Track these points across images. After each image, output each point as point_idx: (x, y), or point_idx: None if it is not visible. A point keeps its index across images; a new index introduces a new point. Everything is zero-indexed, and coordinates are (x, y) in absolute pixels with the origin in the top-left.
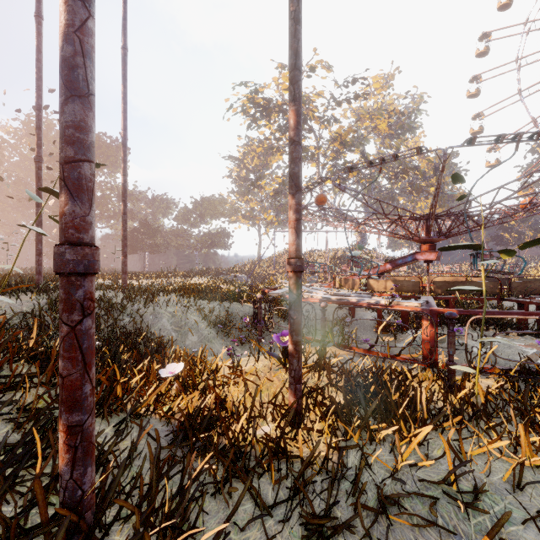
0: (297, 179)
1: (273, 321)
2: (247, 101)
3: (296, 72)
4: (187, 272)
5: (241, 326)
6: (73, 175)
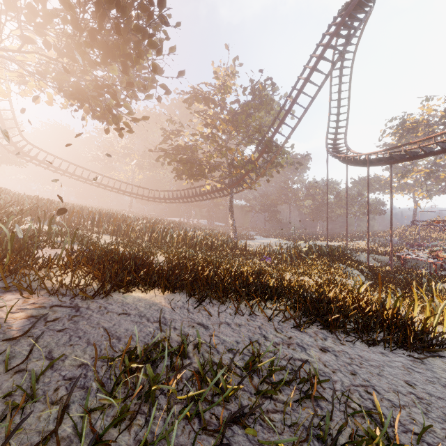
0: (391, 240)
1: (394, 261)
2: (396, 130)
3: (391, 226)
4: (354, 237)
5: (385, 262)
6: (368, 247)
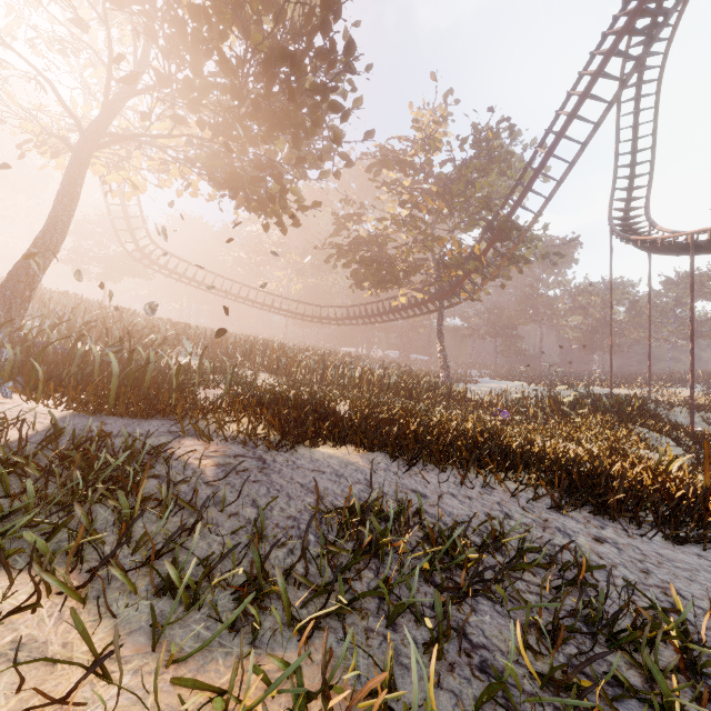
0: None
1: None
2: None
3: None
4: (666, 380)
5: None
6: (692, 398)
